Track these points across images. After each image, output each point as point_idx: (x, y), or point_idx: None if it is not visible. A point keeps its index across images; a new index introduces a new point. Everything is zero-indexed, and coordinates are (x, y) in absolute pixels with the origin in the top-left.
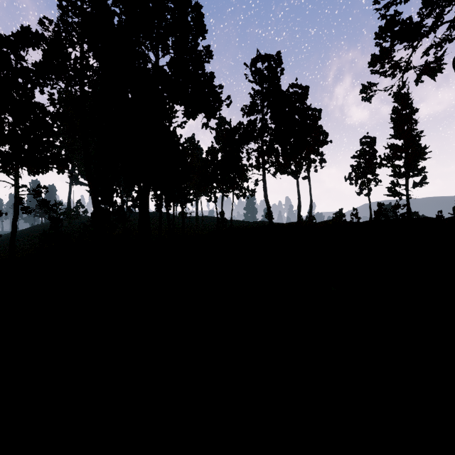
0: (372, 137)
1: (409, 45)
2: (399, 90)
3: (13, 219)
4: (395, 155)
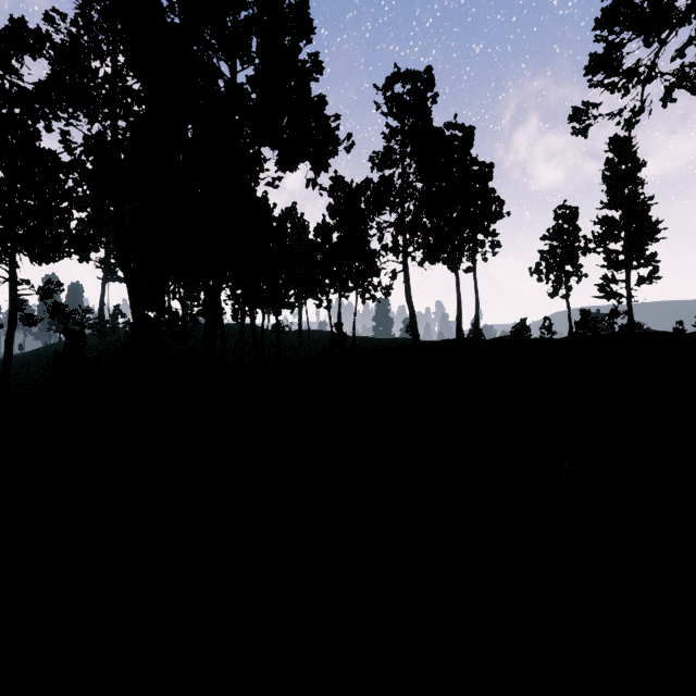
0: (573, 207)
1: (654, 38)
2: (635, 116)
3: (8, 334)
4: (610, 234)
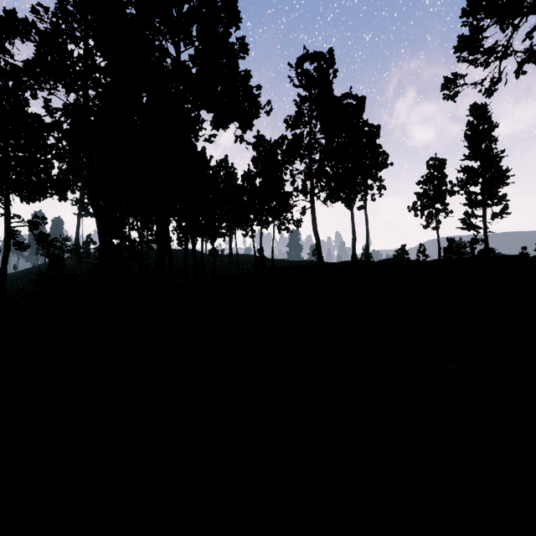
0: (442, 159)
1: (509, 23)
2: (494, 85)
3: (3, 257)
4: (470, 180)
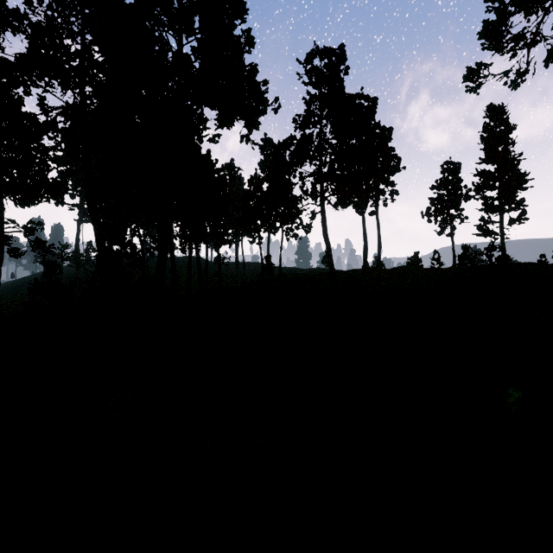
0: (456, 163)
1: (538, 7)
2: (521, 75)
3: None
4: (486, 184)
